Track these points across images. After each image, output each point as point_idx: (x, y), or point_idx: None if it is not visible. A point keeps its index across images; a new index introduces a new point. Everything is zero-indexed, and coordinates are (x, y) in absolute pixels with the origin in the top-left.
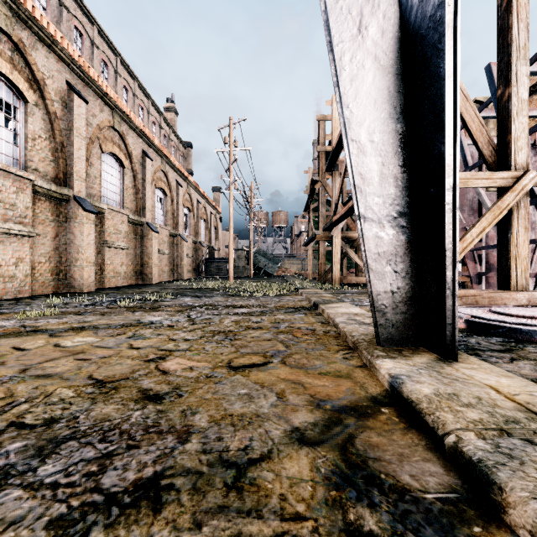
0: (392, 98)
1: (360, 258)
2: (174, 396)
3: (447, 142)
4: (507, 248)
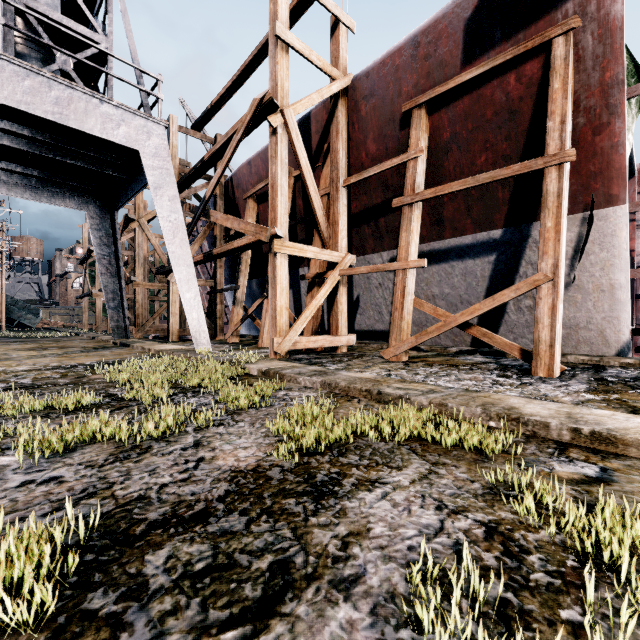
0: (115, 282)
1: (132, 312)
2: (60, 346)
3: (124, 296)
4: (179, 313)
